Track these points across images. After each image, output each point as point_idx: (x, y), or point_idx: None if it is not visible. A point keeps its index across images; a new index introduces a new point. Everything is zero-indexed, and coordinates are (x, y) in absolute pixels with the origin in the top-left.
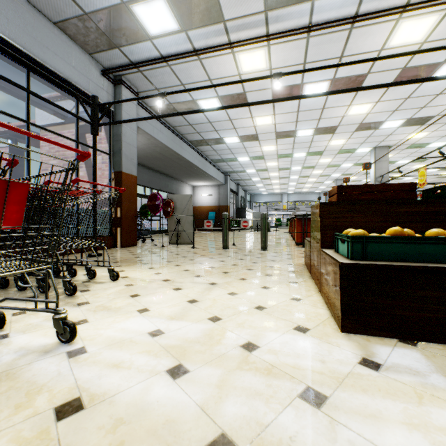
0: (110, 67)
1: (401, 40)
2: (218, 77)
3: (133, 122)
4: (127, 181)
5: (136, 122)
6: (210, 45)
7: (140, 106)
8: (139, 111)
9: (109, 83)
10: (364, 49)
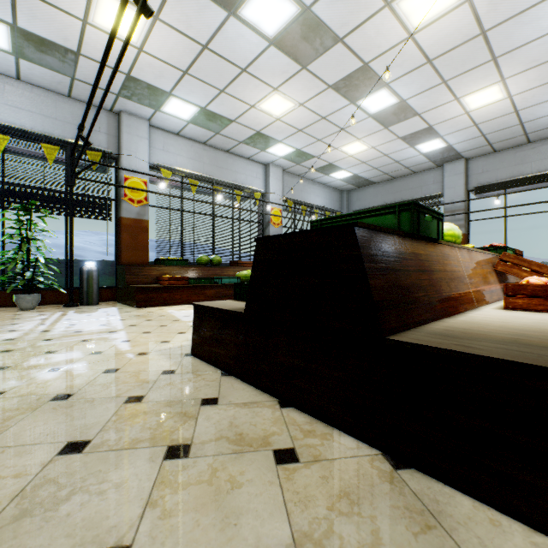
0: None
1: None
2: None
3: None
4: None
5: None
6: None
7: None
8: None
9: None
10: None
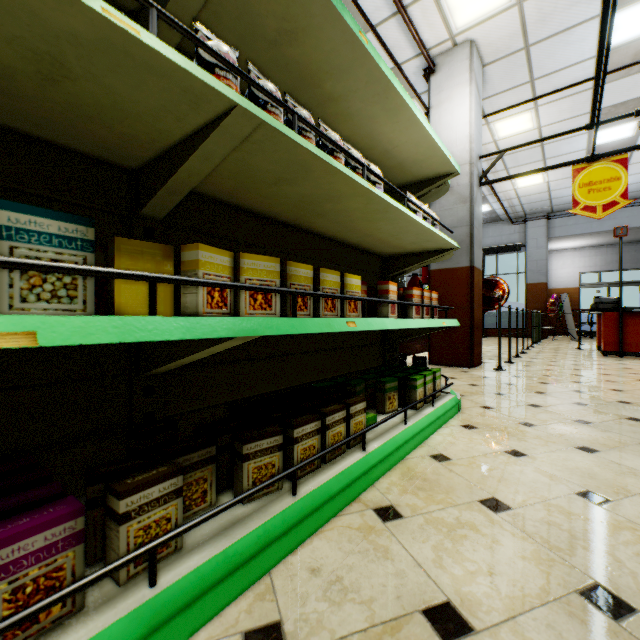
0: (515, 217)
1: (525, 124)
2: (545, 189)
3: (541, 241)
4: (533, 289)
5: (546, 239)
6: (504, 196)
7: (563, 217)
8: (562, 222)
9: (520, 225)
10: (533, 138)
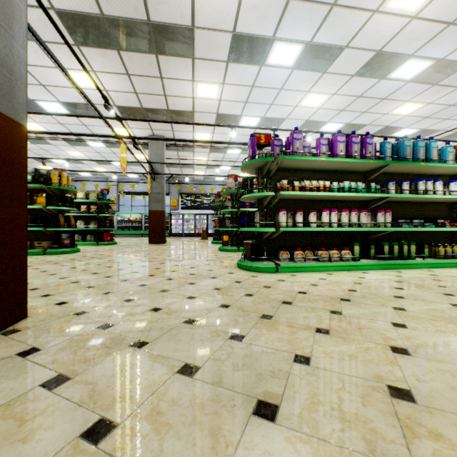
0: None
1: None
2: None
3: None
4: None
5: None
6: None
7: None
8: None
9: None
10: None
